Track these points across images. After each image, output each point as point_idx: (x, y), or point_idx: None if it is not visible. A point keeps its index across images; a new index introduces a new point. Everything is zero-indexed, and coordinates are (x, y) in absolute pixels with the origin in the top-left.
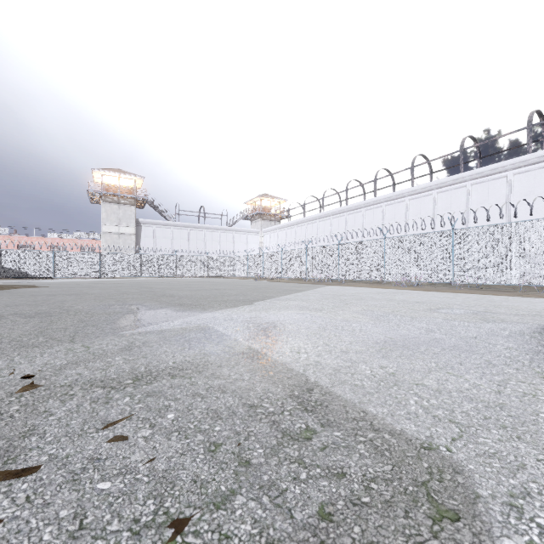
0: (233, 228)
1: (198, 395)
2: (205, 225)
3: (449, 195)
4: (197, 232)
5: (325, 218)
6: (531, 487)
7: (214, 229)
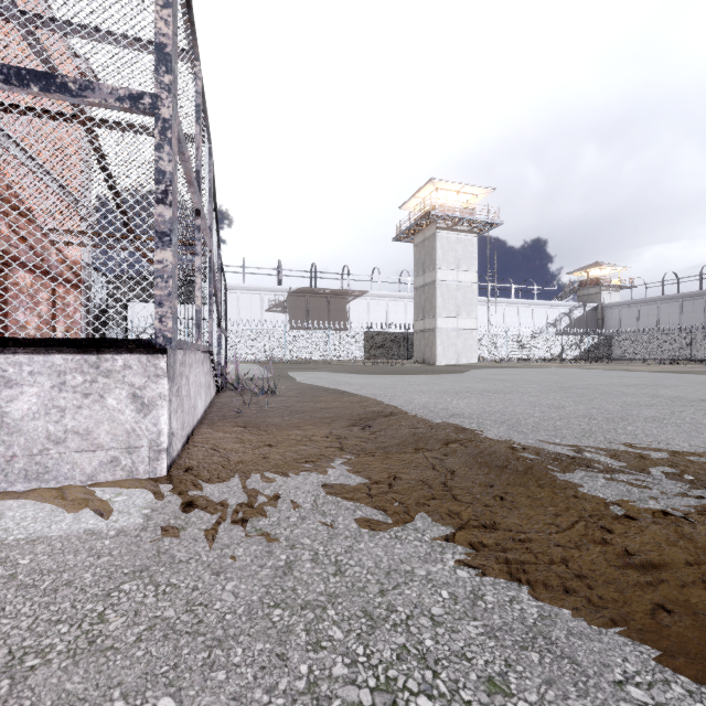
0: None
1: None
2: None
3: None
4: None
5: None
6: None
7: None
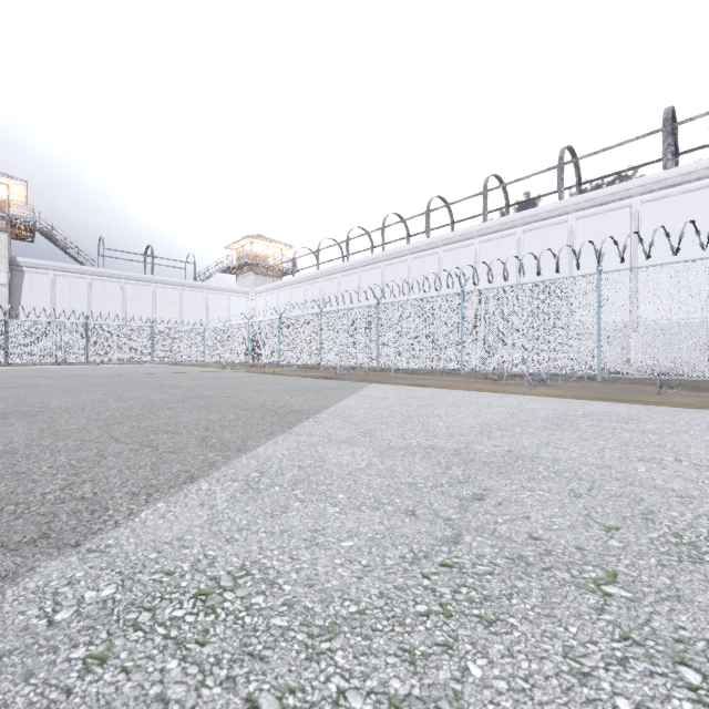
0: (204, 284)
1: None
2: (154, 277)
3: (541, 236)
4: (139, 287)
5: (351, 270)
6: None
7: (171, 283)
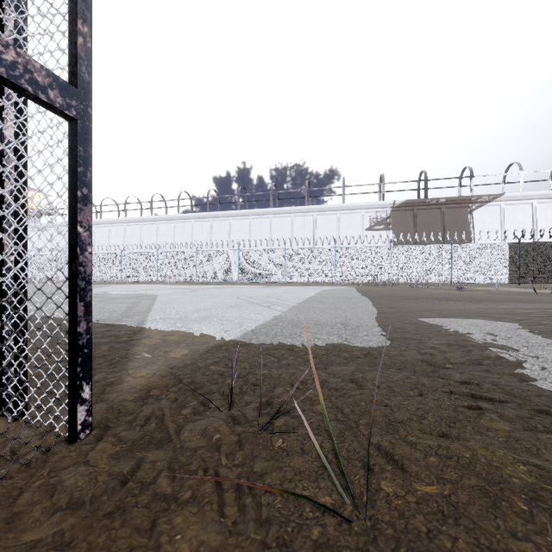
0: None
1: (117, 295)
2: None
3: (201, 225)
4: None
5: (104, 224)
6: (164, 294)
7: None
